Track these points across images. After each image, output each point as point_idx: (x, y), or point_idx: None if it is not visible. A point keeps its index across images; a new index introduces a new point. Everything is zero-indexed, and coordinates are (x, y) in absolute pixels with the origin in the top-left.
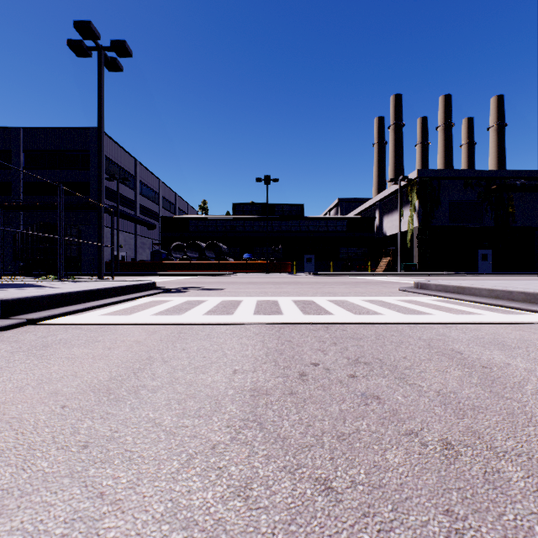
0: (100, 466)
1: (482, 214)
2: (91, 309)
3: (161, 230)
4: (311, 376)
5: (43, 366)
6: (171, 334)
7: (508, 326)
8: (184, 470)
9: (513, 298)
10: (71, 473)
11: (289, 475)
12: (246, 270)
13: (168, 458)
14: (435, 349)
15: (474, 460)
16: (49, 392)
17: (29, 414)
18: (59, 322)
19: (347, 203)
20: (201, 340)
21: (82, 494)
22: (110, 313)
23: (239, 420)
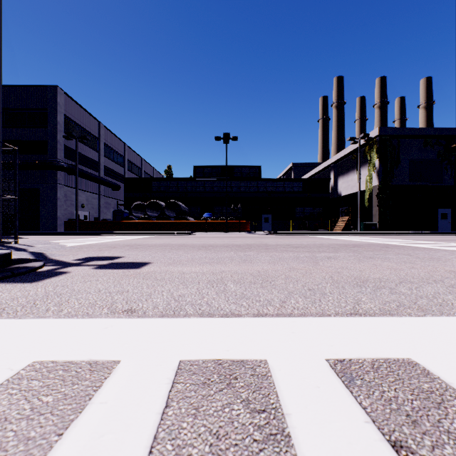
0: None
1: (442, 173)
2: None
3: (125, 191)
4: None
5: None
6: None
7: None
8: None
9: None
10: None
11: None
12: (205, 229)
13: None
14: None
15: None
16: None
17: None
18: None
19: (300, 167)
20: None
21: None
22: None
23: None
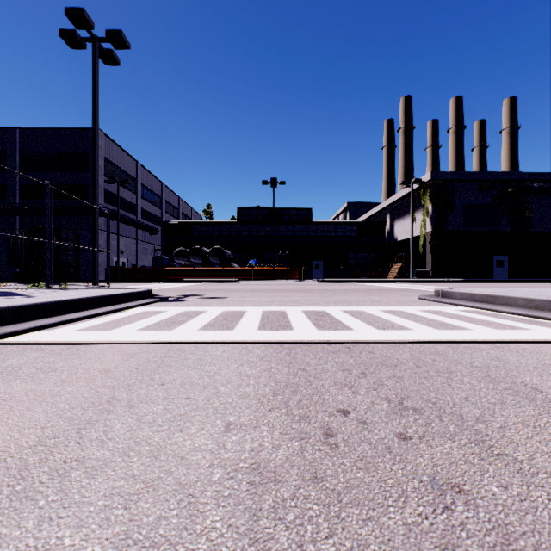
0: None
1: (498, 218)
2: (68, 323)
3: (164, 235)
4: (341, 436)
5: None
6: (153, 358)
7: None
8: None
9: None
10: None
11: None
12: (252, 276)
13: None
14: (501, 383)
15: None
16: None
17: None
18: (21, 340)
19: (356, 207)
20: (189, 367)
21: None
22: (89, 327)
23: None
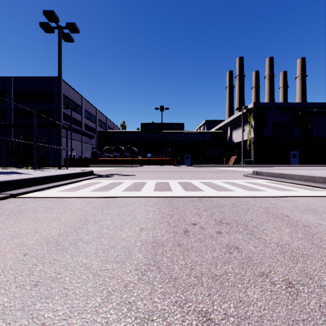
0: (44, 301)
1: (293, 129)
2: (52, 188)
3: (97, 139)
4: (192, 232)
5: (16, 226)
6: (101, 203)
7: (315, 198)
8: (104, 304)
9: (315, 181)
10: (23, 307)
11: (179, 308)
12: (149, 163)
13: (93, 294)
14: (271, 213)
15: (310, 296)
16: (17, 243)
17: (0, 260)
18: (31, 196)
19: (210, 122)
20: (120, 207)
21: (29, 325)
22: (64, 190)
23: (144, 265)
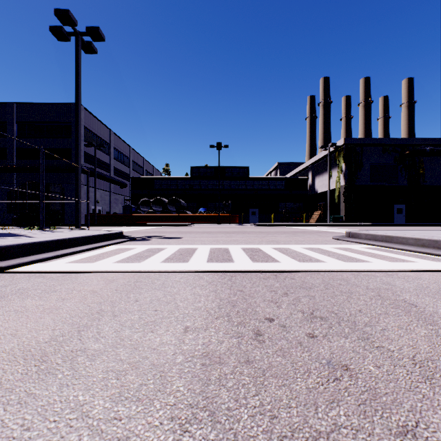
0: None
1: (398, 175)
2: (60, 257)
3: (131, 188)
4: (267, 335)
5: None
6: (128, 282)
7: None
8: None
9: (438, 247)
10: None
11: None
12: (202, 221)
13: None
14: (387, 300)
15: None
16: None
17: None
18: (26, 270)
19: (285, 166)
20: (155, 289)
21: None
22: (77, 260)
23: (187, 407)
